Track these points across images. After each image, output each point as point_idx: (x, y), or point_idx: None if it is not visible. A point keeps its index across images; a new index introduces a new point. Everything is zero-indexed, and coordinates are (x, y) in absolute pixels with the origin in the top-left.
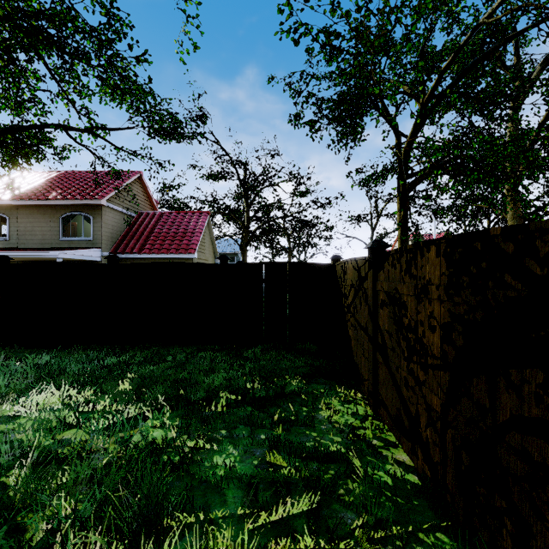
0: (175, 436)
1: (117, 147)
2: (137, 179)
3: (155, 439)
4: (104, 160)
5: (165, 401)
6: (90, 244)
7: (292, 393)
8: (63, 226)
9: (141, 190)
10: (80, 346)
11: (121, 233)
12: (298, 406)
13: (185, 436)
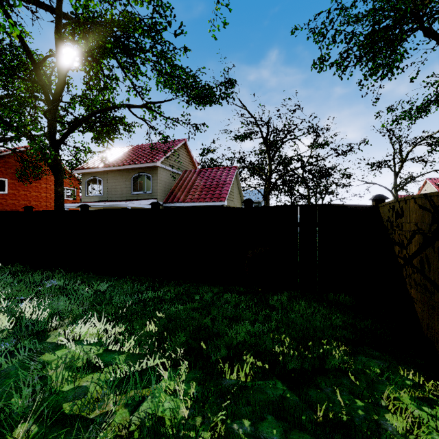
0: (187, 414)
1: (164, 116)
2: (183, 145)
3: (165, 415)
4: (156, 129)
5: (183, 354)
6: (150, 196)
7: (334, 367)
8: (134, 184)
9: (186, 154)
10: (130, 277)
11: (171, 187)
12: (347, 394)
13: (199, 418)
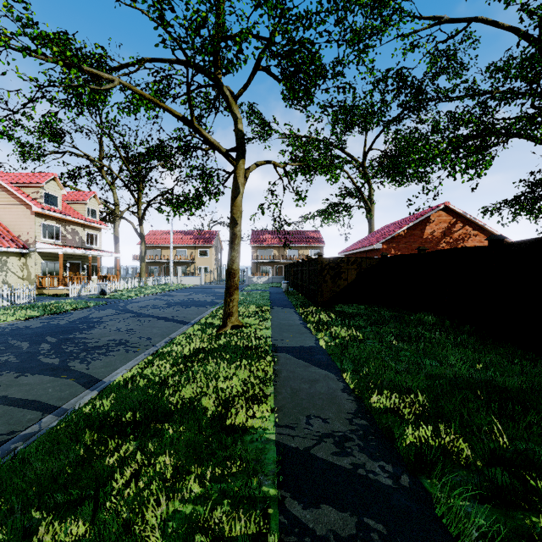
0: None
1: None
2: None
3: None
4: None
5: None
6: None
7: None
8: None
9: None
10: None
11: None
12: None
13: None
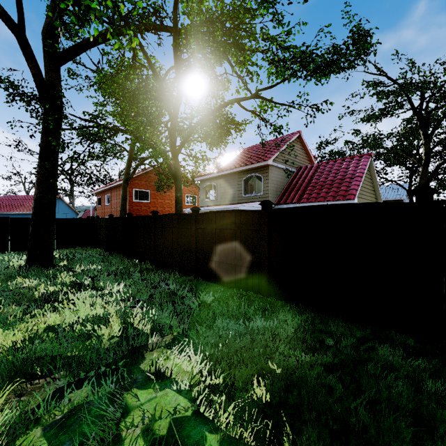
0: None
1: (276, 103)
2: (297, 139)
3: None
4: (267, 121)
5: None
6: (261, 197)
7: None
8: (245, 186)
9: (300, 148)
10: (237, 290)
11: (283, 187)
12: None
13: None
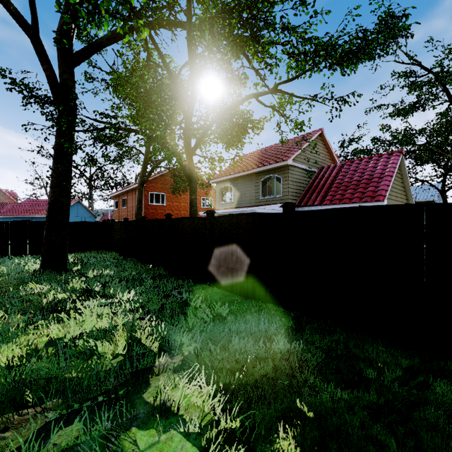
0: None
1: (297, 97)
2: (318, 137)
3: None
4: (287, 117)
5: None
6: (280, 200)
7: None
8: (262, 188)
9: (322, 147)
10: (256, 302)
11: (304, 188)
12: None
13: None
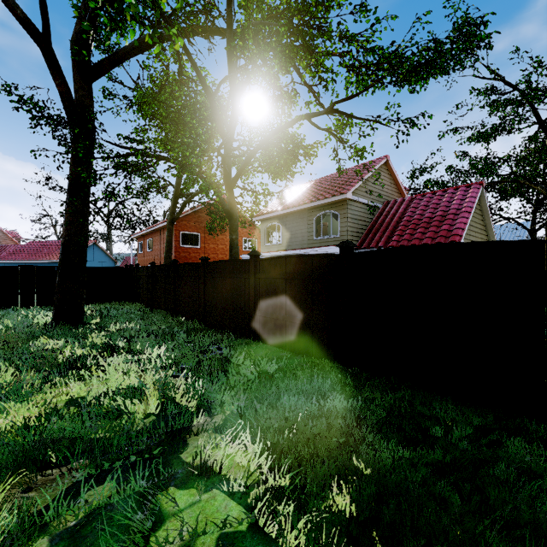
0: None
1: (357, 118)
2: (383, 166)
3: None
4: (345, 142)
5: None
6: (337, 240)
7: None
8: (316, 227)
9: (388, 177)
10: (308, 358)
11: (366, 227)
12: None
13: None
